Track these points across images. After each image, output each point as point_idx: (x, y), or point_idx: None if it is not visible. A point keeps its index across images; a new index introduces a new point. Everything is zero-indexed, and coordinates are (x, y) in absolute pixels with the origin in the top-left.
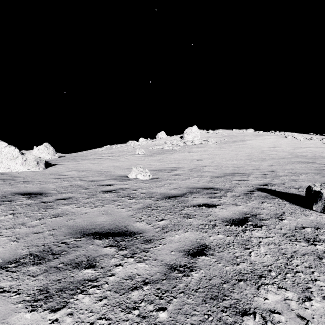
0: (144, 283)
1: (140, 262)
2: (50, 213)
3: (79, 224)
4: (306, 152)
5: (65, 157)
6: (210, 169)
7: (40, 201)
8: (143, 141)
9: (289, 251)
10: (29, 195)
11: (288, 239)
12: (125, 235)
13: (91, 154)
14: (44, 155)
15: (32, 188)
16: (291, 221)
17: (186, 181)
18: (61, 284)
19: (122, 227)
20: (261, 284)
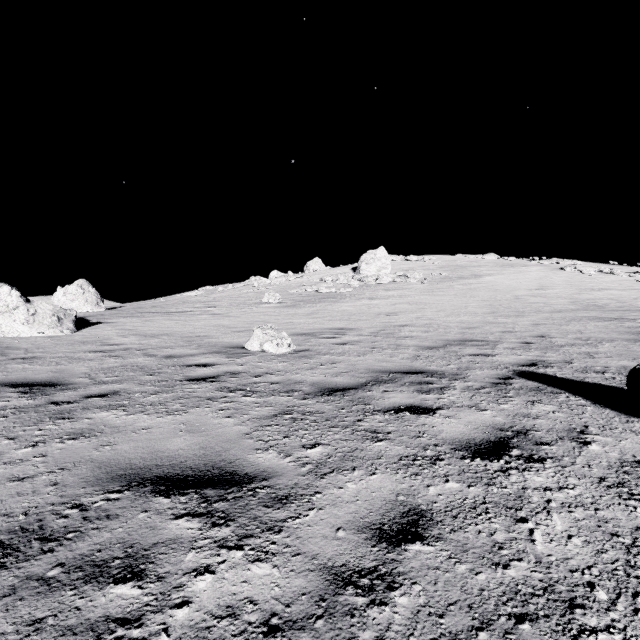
0: (268, 628)
1: (260, 562)
2: (63, 429)
3: (125, 457)
4: (605, 299)
5: (121, 309)
6: (415, 332)
7: (47, 402)
8: (279, 278)
9: (625, 527)
10: (27, 388)
11: (613, 493)
12: (227, 484)
13: (173, 302)
14: (77, 305)
15: (38, 372)
16: (608, 446)
17: (366, 356)
18: (42, 636)
19: (223, 464)
20: (579, 631)
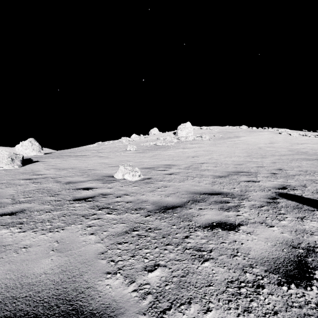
0: None
1: None
2: None
3: None
4: (306, 148)
5: (52, 154)
6: (209, 167)
7: None
8: (136, 138)
9: None
10: None
11: None
12: None
13: (80, 150)
14: (28, 151)
15: None
16: None
17: (184, 182)
18: None
19: (73, 295)
20: None
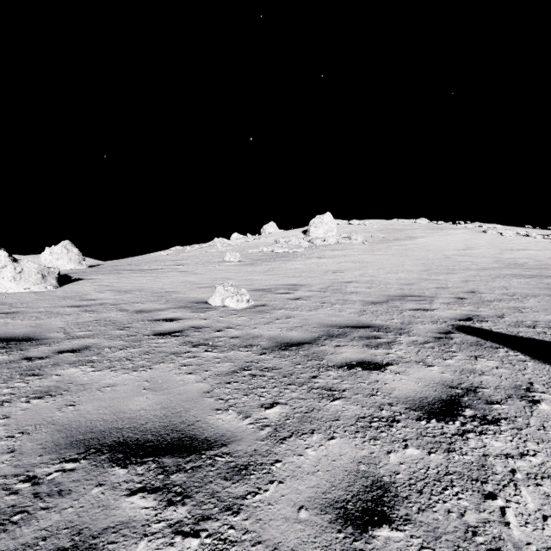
0: None
1: None
2: (31, 387)
3: (87, 418)
4: (524, 258)
5: (100, 267)
6: (360, 288)
7: (21, 357)
8: (239, 239)
9: None
10: (5, 343)
11: None
12: (186, 451)
13: (146, 260)
14: (62, 263)
15: (18, 327)
16: None
17: (318, 311)
18: None
19: (183, 427)
20: None
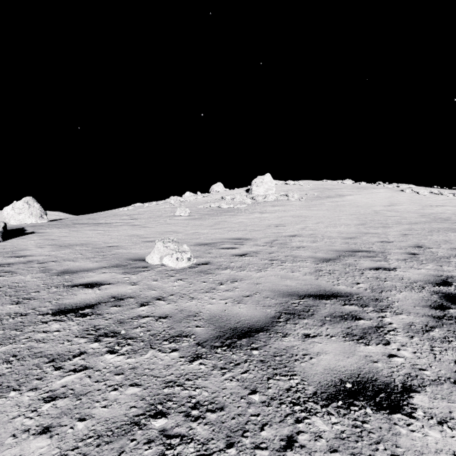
0: None
1: None
2: None
3: None
4: (445, 213)
5: (61, 221)
6: (305, 242)
7: None
8: (190, 197)
9: None
10: None
11: None
12: None
13: (106, 215)
14: (23, 217)
15: None
16: None
17: (267, 270)
18: None
19: None
20: None
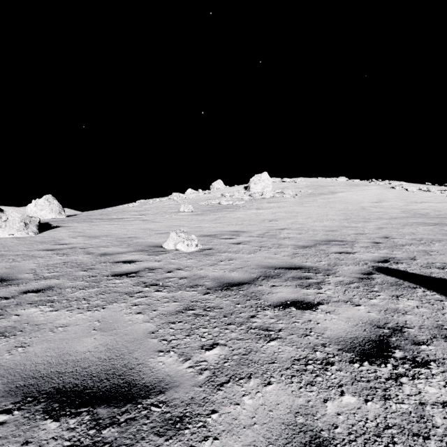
0: None
1: None
2: None
3: (32, 361)
4: (426, 209)
5: (77, 216)
6: (291, 234)
7: None
8: (192, 194)
9: None
10: None
11: None
12: (123, 399)
13: (115, 211)
14: (44, 213)
15: None
16: None
17: (256, 253)
18: None
19: (124, 371)
20: None
